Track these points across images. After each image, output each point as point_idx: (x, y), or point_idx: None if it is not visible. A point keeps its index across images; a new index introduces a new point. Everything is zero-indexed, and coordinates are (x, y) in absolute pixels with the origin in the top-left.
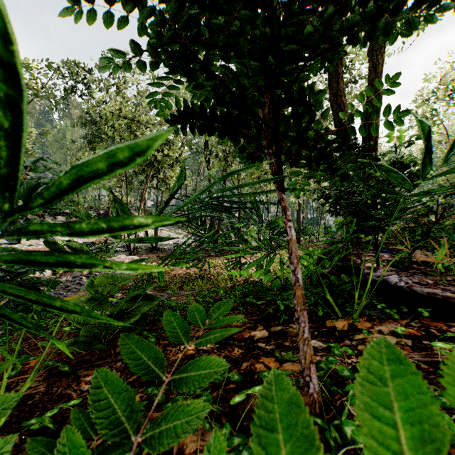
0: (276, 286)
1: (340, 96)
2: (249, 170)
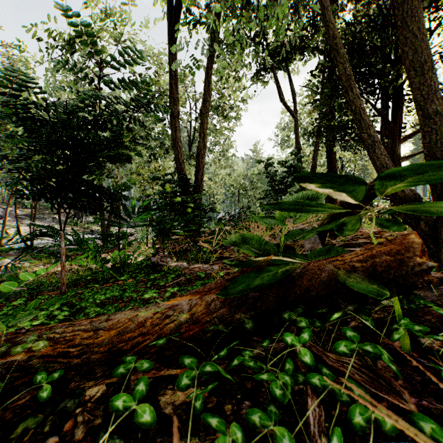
0: (106, 269)
1: (177, 142)
2: (131, 176)
